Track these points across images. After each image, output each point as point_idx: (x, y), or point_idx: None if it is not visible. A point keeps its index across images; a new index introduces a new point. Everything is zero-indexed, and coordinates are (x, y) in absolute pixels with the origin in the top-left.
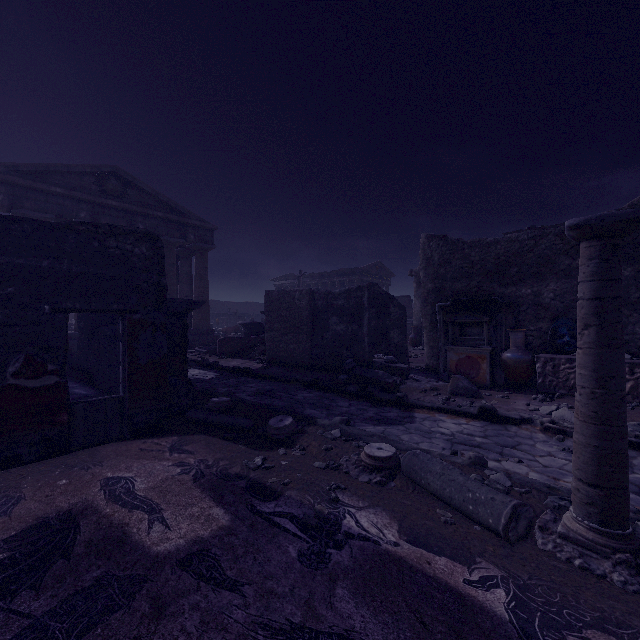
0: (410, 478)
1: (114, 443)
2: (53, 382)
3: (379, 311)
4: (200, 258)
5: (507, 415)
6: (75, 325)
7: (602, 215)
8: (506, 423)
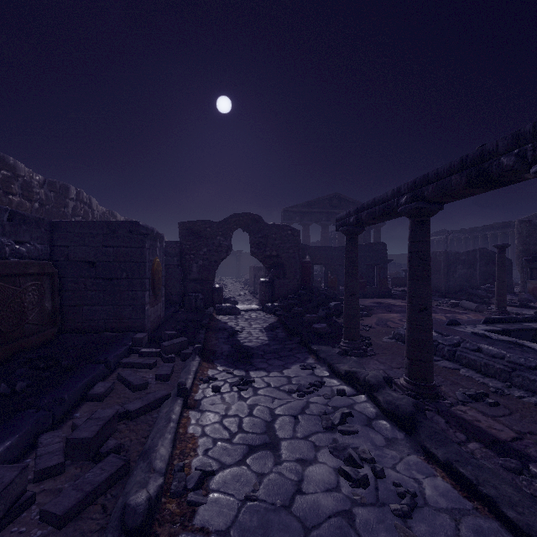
0: (461, 306)
1: (375, 298)
2: (364, 281)
3: (487, 262)
4: (376, 232)
5: (531, 305)
6: (320, 270)
7: (496, 245)
8: (530, 308)
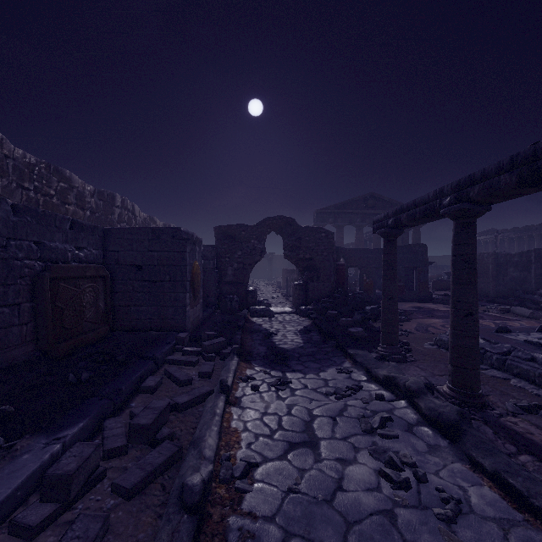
0: (512, 313)
1: (414, 302)
2: (402, 284)
3: None
4: (415, 232)
5: None
6: (354, 273)
7: None
8: None
